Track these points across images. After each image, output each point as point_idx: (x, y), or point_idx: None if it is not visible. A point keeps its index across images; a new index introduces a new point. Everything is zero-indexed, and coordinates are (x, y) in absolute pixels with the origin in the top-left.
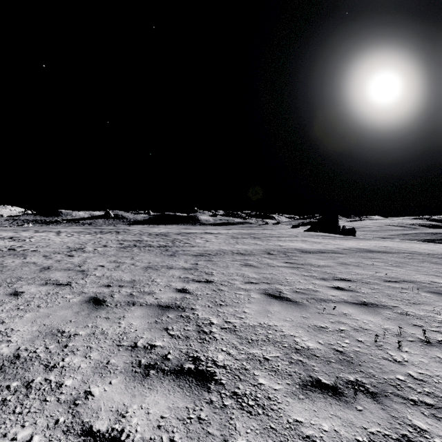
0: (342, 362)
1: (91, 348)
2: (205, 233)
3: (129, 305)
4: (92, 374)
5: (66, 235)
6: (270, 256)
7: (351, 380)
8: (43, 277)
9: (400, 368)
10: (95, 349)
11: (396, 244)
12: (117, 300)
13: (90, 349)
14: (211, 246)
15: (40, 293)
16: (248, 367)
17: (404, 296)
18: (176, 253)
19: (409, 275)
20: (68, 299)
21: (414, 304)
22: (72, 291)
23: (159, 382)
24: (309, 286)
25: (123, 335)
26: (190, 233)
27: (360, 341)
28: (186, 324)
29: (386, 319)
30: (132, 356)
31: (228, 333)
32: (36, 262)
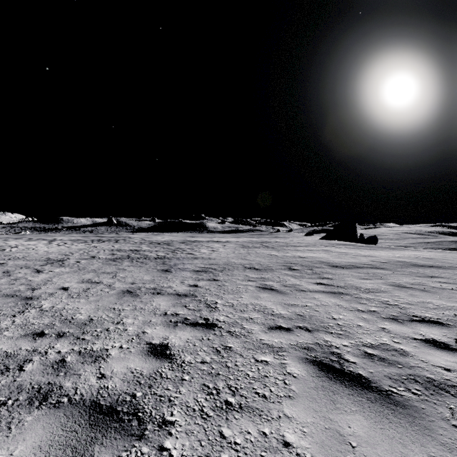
0: None
1: None
2: (212, 242)
3: (31, 404)
4: None
5: (58, 243)
6: (293, 273)
7: None
8: None
9: None
10: None
11: (438, 255)
12: (21, 381)
13: None
14: (218, 257)
15: None
16: None
17: None
18: (173, 268)
19: None
20: None
21: None
22: None
23: None
24: (383, 339)
25: None
26: (195, 242)
27: None
28: None
29: None
30: None
31: None
32: None
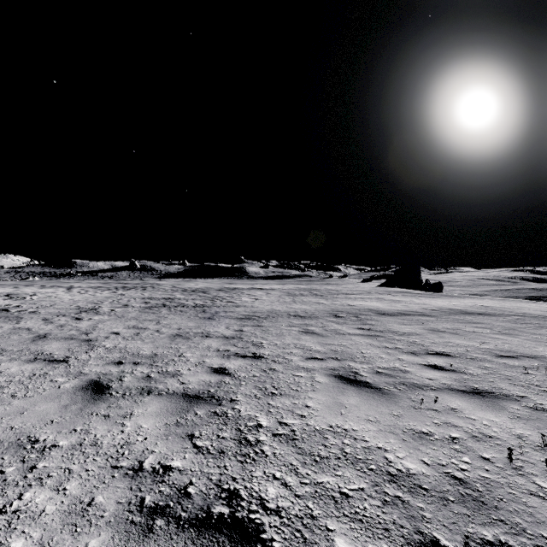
0: (466, 502)
1: (71, 472)
2: (254, 289)
3: (142, 394)
4: (60, 528)
5: (79, 291)
6: (337, 320)
7: (490, 540)
8: (34, 349)
9: None
10: (77, 474)
11: (497, 303)
12: (126, 385)
13: (69, 475)
14: (261, 305)
15: (22, 374)
16: (317, 512)
17: (530, 380)
18: (215, 316)
19: (528, 348)
20: (59, 384)
21: None
22: (67, 370)
23: None
24: (395, 364)
25: (124, 447)
26: (235, 289)
27: (486, 459)
28: (221, 427)
29: (515, 418)
30: (132, 489)
31: (283, 445)
32: (32, 327)
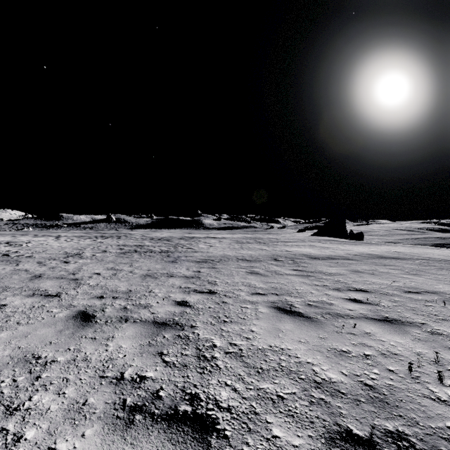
0: (374, 402)
1: (68, 381)
2: (209, 238)
3: (121, 322)
4: (63, 421)
5: (65, 239)
6: (277, 263)
7: (390, 429)
8: (32, 286)
9: (449, 411)
10: (73, 382)
11: (408, 249)
12: (108, 315)
13: (67, 383)
14: (215, 251)
15: (24, 306)
16: (259, 409)
17: (430, 310)
18: (178, 259)
19: (430, 285)
20: (54, 314)
21: (443, 321)
22: (60, 303)
23: (145, 435)
24: (323, 298)
25: (109, 362)
26: (193, 238)
27: (391, 371)
28: (184, 347)
29: (416, 340)
30: (116, 393)
31: (233, 360)
32: (29, 269)
